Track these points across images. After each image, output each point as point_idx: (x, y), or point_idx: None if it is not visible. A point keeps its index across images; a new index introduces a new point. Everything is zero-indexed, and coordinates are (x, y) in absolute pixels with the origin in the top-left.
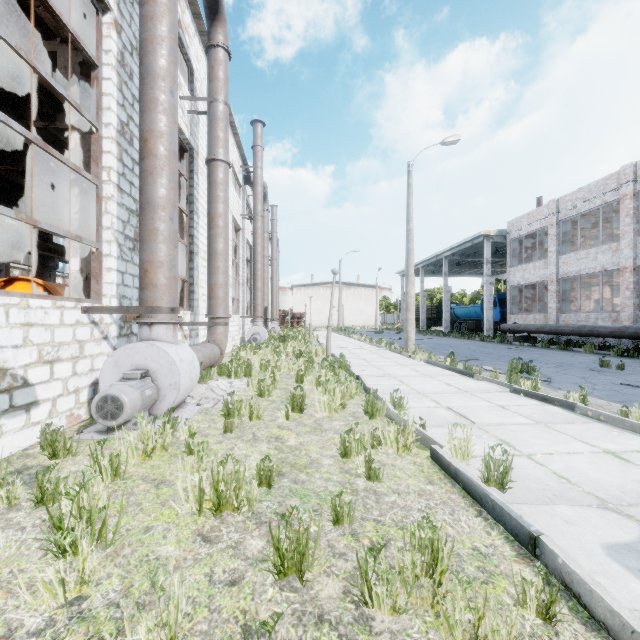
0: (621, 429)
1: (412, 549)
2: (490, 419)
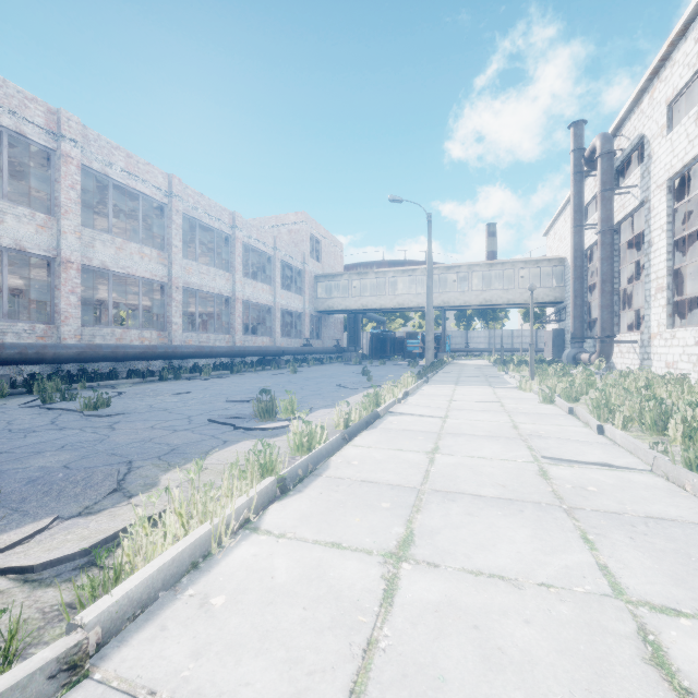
0: (416, 392)
1: (563, 377)
2: (482, 396)
